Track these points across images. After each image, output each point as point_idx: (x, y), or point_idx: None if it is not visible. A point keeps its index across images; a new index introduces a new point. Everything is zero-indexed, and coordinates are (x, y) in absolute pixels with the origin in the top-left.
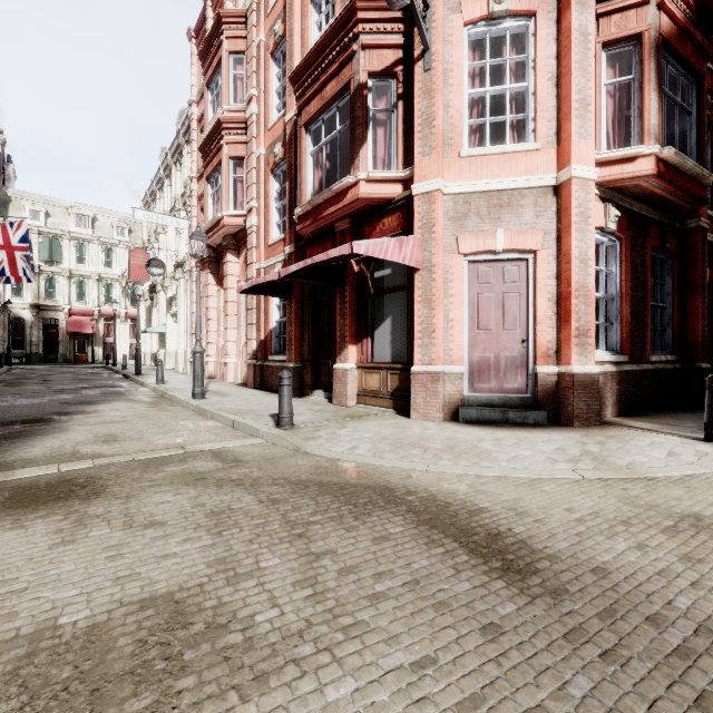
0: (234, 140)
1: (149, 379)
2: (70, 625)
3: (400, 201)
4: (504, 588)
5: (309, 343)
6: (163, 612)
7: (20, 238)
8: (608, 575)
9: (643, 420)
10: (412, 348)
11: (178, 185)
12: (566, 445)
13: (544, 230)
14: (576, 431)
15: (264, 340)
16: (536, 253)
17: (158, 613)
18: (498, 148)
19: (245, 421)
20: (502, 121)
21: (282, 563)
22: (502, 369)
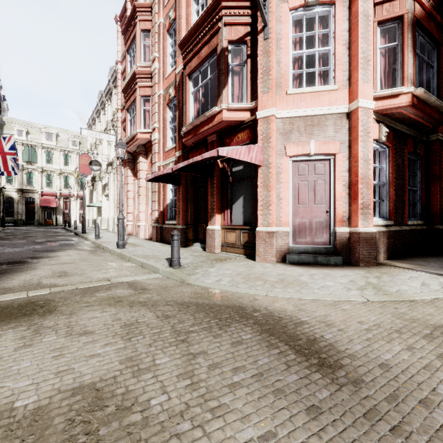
0: (144, 85)
1: (91, 235)
2: (22, 407)
3: (249, 122)
4: (320, 379)
5: (191, 213)
6: (87, 397)
7: (10, 147)
8: (390, 369)
9: (403, 262)
10: (256, 216)
11: (109, 114)
12: (356, 278)
13: (340, 140)
14: (361, 269)
15: (163, 211)
16: (335, 155)
17: (84, 398)
18: (311, 89)
19: (150, 263)
20: (314, 72)
21: (170, 360)
22: (314, 229)
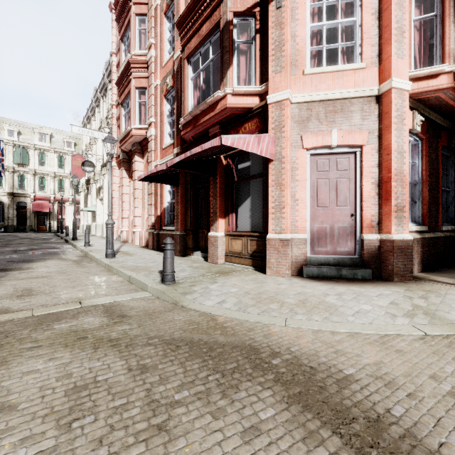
0: (139, 76)
1: (81, 243)
2: None
3: (257, 109)
4: None
5: (190, 217)
6: None
7: None
8: None
9: (442, 275)
10: (267, 220)
11: (104, 111)
12: (397, 299)
13: (368, 129)
14: (398, 286)
15: (160, 215)
16: (362, 147)
17: None
18: (333, 67)
19: (138, 277)
20: (335, 49)
21: None
22: (336, 236)
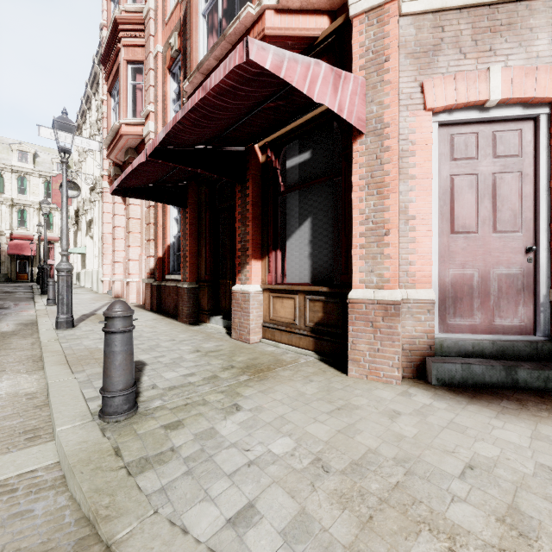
0: (132, 43)
1: None
2: None
3: (326, 39)
4: None
5: (206, 260)
6: None
7: None
8: None
9: None
10: (345, 262)
11: (97, 114)
12: None
13: None
14: None
15: (162, 257)
16: None
17: None
18: None
19: (56, 392)
20: None
21: None
22: (493, 295)
